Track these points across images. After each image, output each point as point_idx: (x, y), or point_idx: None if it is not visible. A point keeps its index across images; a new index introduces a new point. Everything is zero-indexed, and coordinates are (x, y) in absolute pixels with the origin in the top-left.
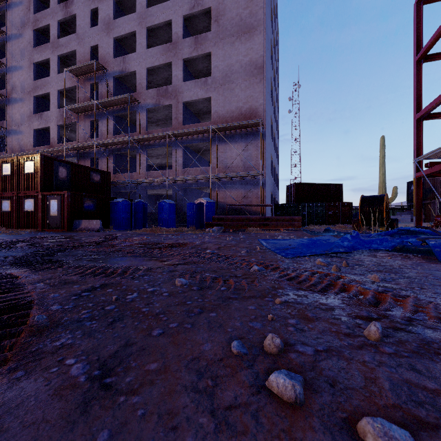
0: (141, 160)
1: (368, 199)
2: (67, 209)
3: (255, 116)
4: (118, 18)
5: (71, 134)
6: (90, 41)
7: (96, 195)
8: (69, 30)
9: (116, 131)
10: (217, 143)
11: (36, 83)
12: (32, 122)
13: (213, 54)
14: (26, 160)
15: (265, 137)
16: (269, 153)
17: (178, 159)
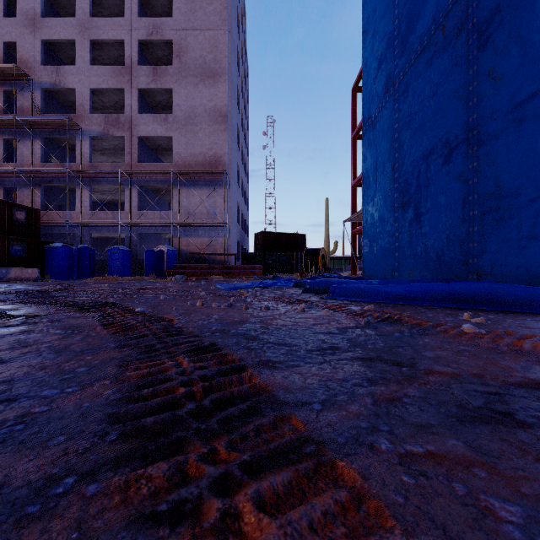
0: (83, 196)
1: (310, 251)
2: None
3: (219, 163)
4: (49, 18)
5: None
6: (4, 34)
7: (26, 238)
8: None
9: (44, 157)
10: (179, 187)
11: None
12: None
13: (175, 91)
14: None
15: (230, 186)
16: (234, 201)
17: (132, 200)
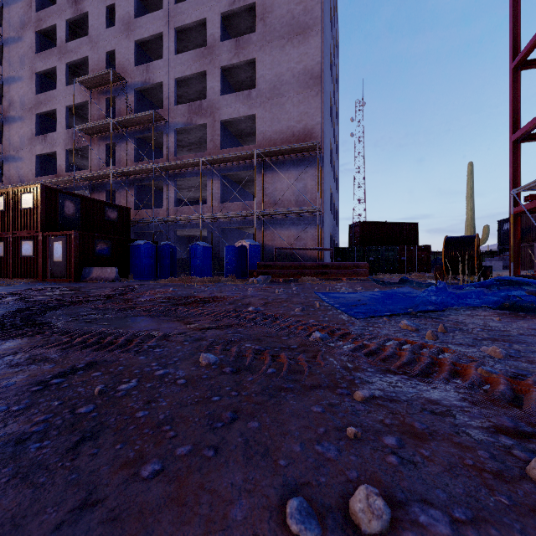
0: (169, 192)
1: (455, 241)
2: (74, 254)
3: (310, 137)
4: (141, 17)
5: (82, 161)
6: (106, 45)
7: (111, 236)
8: (80, 32)
9: (137, 158)
10: (263, 172)
11: (39, 97)
12: (34, 147)
13: (259, 61)
14: (23, 192)
15: (323, 164)
16: (327, 184)
17: (214, 192)
